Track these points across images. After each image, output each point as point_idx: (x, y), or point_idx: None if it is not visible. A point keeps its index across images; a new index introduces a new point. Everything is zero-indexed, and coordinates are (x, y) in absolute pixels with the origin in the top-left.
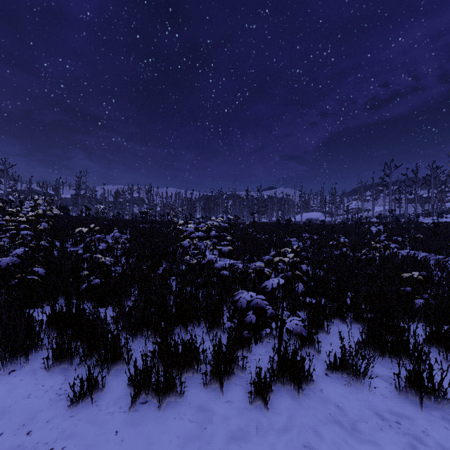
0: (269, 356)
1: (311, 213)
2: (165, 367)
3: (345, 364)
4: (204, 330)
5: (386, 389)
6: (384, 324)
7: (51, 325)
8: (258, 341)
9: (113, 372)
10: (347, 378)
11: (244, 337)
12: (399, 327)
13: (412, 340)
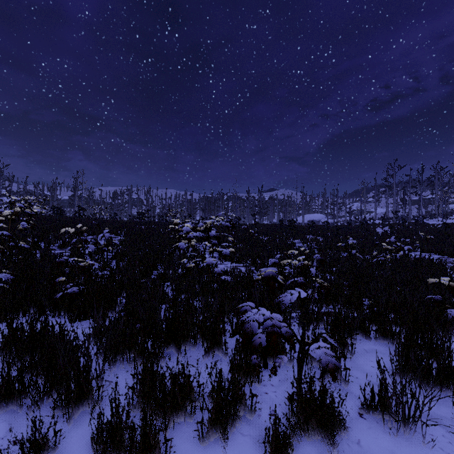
0: (289, 398)
1: (313, 214)
2: (143, 419)
3: (386, 402)
4: (201, 350)
5: (444, 439)
6: (427, 345)
7: (7, 347)
8: (268, 365)
9: (77, 416)
10: (390, 422)
11: (252, 364)
12: (438, 345)
13: (453, 361)
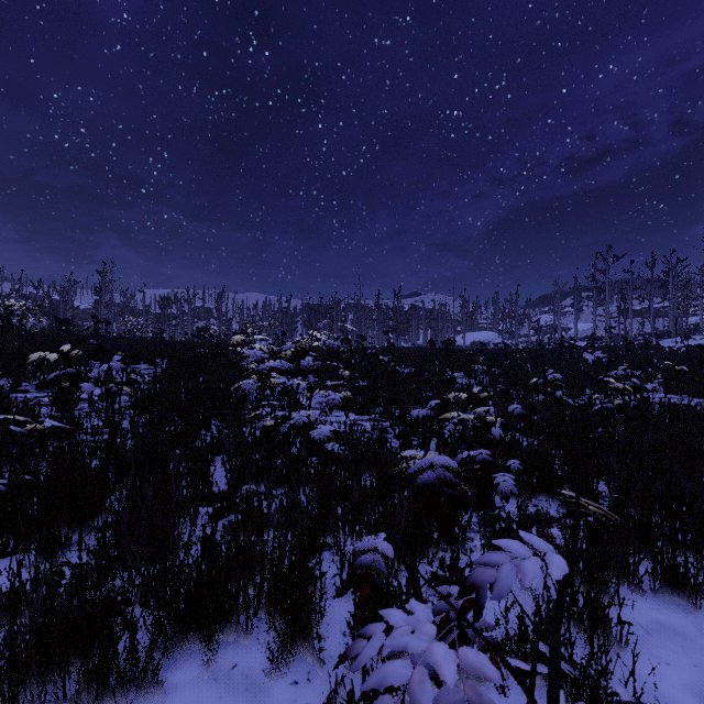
0: None
1: (479, 333)
2: None
3: None
4: (264, 644)
5: None
6: None
7: None
8: None
9: None
10: None
11: None
12: None
13: None
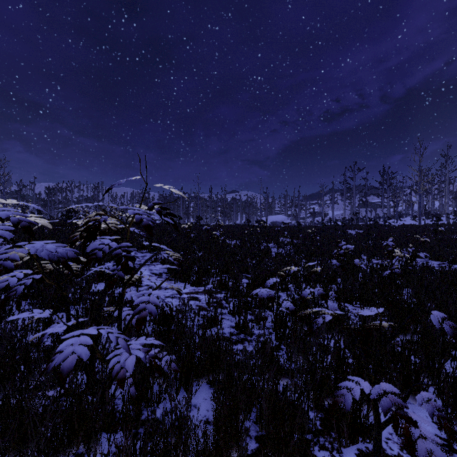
0: None
1: (276, 216)
2: None
3: None
4: None
5: None
6: None
7: None
8: None
9: None
10: None
11: None
12: None
13: None
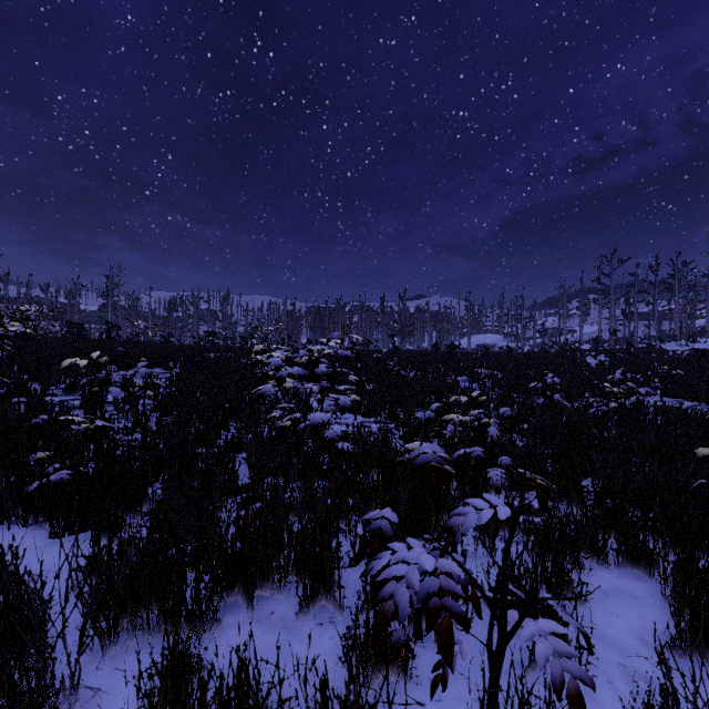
0: None
1: (485, 335)
2: None
3: None
4: (294, 598)
5: None
6: None
7: None
8: (423, 630)
9: None
10: None
11: (392, 644)
12: None
13: None
